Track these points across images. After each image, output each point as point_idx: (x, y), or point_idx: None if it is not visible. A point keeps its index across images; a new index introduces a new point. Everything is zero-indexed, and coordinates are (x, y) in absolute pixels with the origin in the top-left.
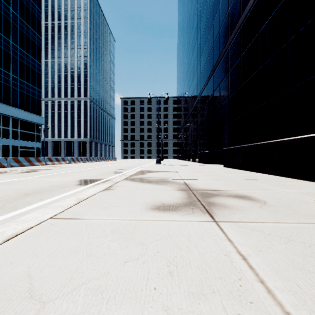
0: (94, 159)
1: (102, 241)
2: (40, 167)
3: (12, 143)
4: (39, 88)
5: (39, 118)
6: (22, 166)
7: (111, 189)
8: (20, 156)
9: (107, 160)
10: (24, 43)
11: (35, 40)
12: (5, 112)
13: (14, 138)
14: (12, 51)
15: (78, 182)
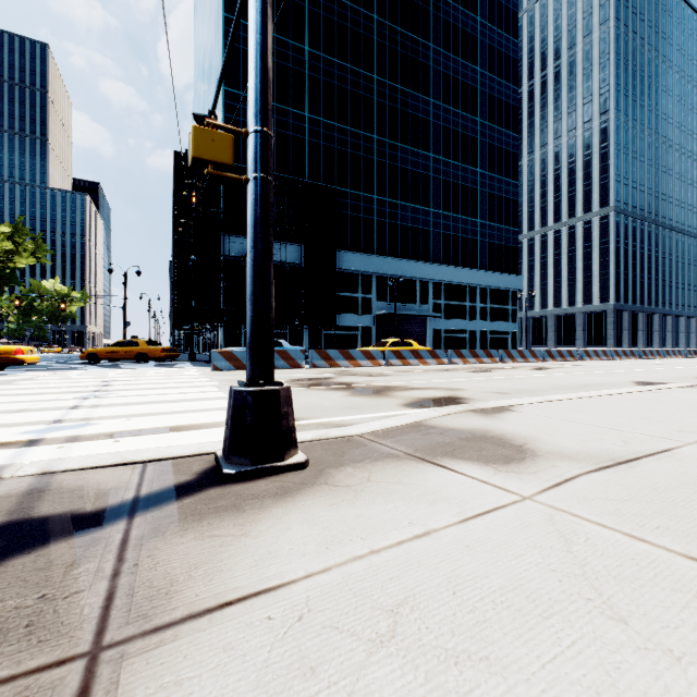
0: (633, 354)
1: (690, 399)
2: (540, 364)
3: (479, 328)
4: (515, 226)
5: (515, 279)
6: (514, 362)
7: (694, 387)
8: (489, 347)
9: (670, 356)
10: (494, 162)
11: (509, 145)
12: (472, 281)
13: (481, 319)
14: (479, 185)
15: (632, 383)
